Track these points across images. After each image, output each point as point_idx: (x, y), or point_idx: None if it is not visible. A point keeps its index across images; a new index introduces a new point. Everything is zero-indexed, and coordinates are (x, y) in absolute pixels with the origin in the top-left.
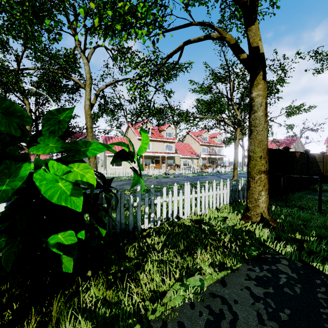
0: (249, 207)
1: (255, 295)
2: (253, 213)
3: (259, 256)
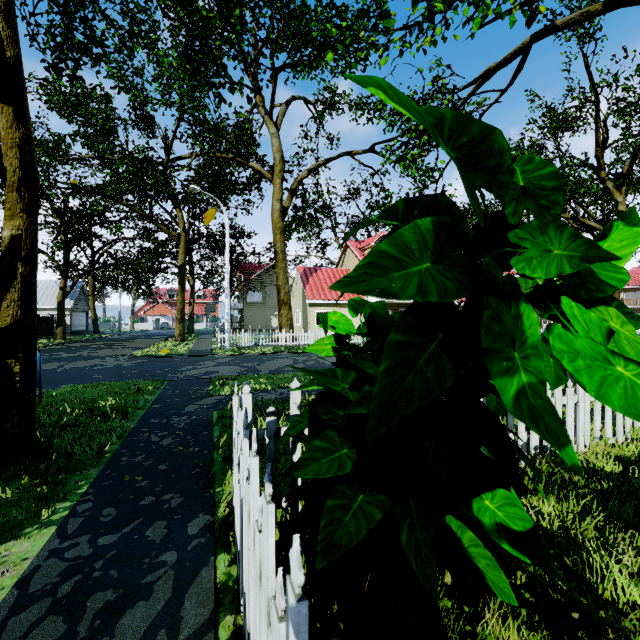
0: None
1: None
2: None
3: None
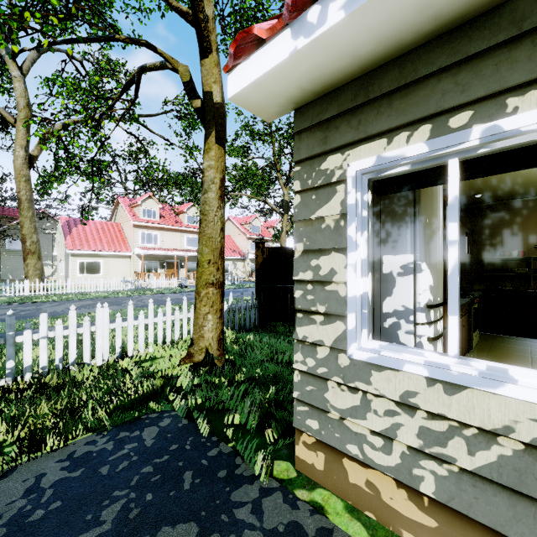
0: (194, 339)
1: (37, 486)
2: (197, 349)
3: (138, 417)
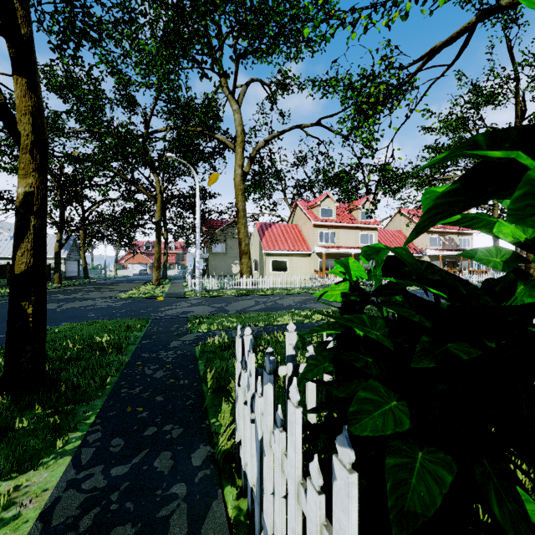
0: None
1: None
2: None
3: None
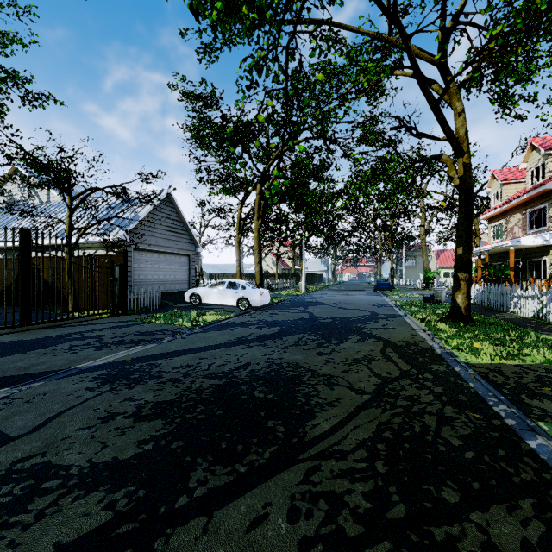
0: None
1: None
2: None
3: None
